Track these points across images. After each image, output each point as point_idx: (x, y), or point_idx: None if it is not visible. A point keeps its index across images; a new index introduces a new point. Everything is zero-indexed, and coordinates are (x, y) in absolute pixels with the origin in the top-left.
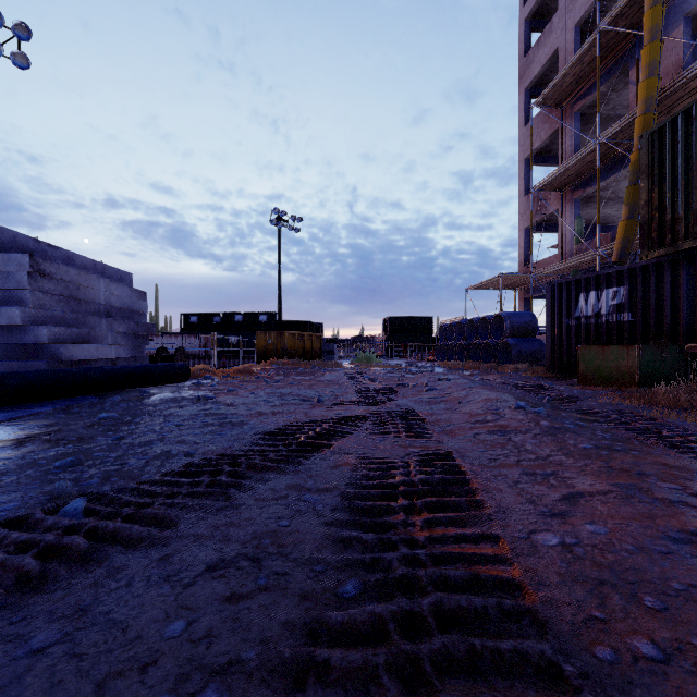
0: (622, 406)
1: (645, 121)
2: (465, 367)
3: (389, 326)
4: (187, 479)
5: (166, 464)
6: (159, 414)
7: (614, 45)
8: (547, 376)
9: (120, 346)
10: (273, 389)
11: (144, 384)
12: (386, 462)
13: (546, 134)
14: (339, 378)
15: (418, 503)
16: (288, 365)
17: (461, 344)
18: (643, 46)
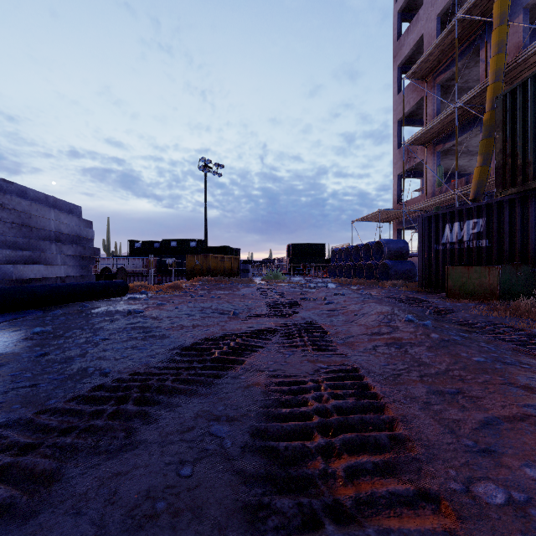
0: (491, 318)
1: (495, 88)
2: (352, 283)
3: (291, 250)
4: (91, 407)
5: (77, 385)
6: (90, 328)
7: (468, 30)
8: (419, 290)
9: (69, 267)
10: (195, 303)
11: (86, 299)
12: (296, 381)
13: (414, 101)
14: (252, 292)
15: (336, 441)
16: (211, 281)
17: (348, 265)
18: (490, 31)
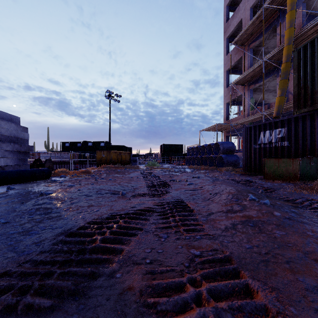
0: (302, 194)
1: (288, 48)
2: (201, 168)
3: (163, 148)
4: None
5: None
6: (0, 209)
7: (270, 16)
8: (243, 173)
9: (8, 158)
10: (94, 186)
11: (17, 182)
12: (174, 283)
13: (236, 59)
14: (138, 175)
15: None
16: (112, 168)
17: (198, 157)
18: (283, 17)
